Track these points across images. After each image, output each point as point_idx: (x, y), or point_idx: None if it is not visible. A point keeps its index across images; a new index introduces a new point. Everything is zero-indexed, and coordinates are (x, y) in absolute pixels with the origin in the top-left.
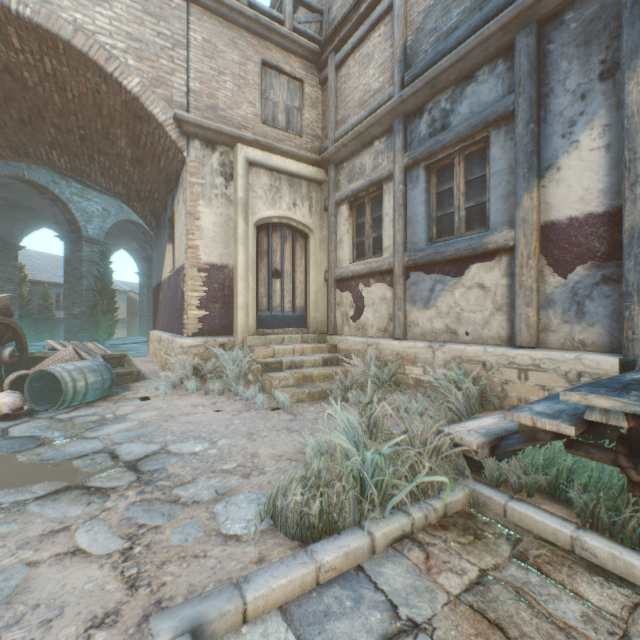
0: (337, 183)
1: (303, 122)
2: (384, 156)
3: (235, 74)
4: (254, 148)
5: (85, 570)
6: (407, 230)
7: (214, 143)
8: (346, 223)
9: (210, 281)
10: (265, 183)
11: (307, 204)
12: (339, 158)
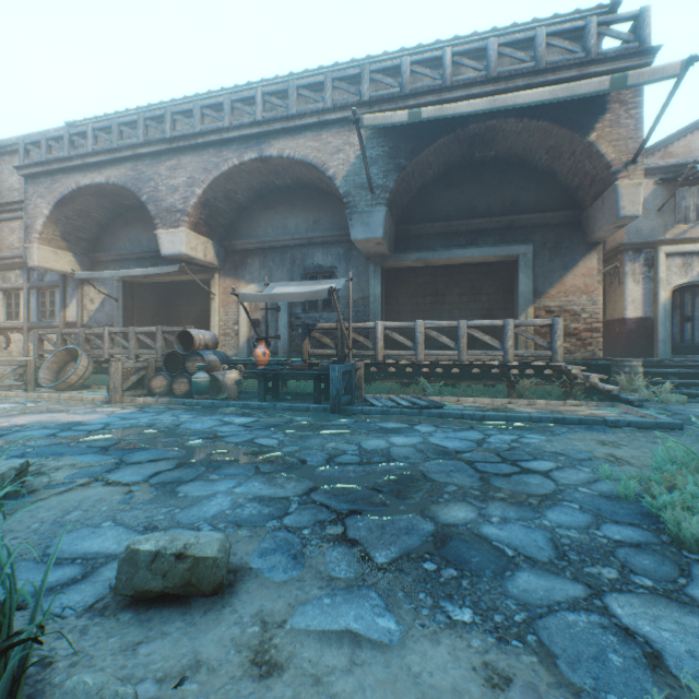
0: None
1: None
2: (22, 278)
3: None
4: None
5: None
6: (31, 313)
7: None
8: (3, 301)
9: None
10: None
11: None
12: None
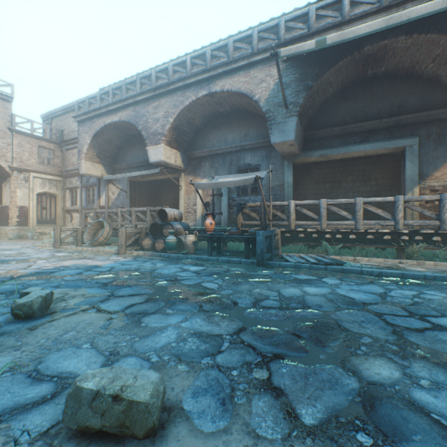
0: (67, 183)
1: (55, 162)
2: (78, 182)
3: (29, 151)
4: (36, 172)
5: (20, 246)
6: (83, 201)
7: (22, 171)
8: (69, 195)
9: (21, 211)
10: (40, 182)
11: (56, 187)
12: (67, 176)
